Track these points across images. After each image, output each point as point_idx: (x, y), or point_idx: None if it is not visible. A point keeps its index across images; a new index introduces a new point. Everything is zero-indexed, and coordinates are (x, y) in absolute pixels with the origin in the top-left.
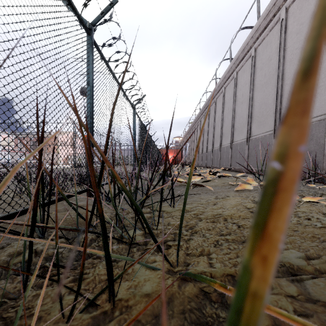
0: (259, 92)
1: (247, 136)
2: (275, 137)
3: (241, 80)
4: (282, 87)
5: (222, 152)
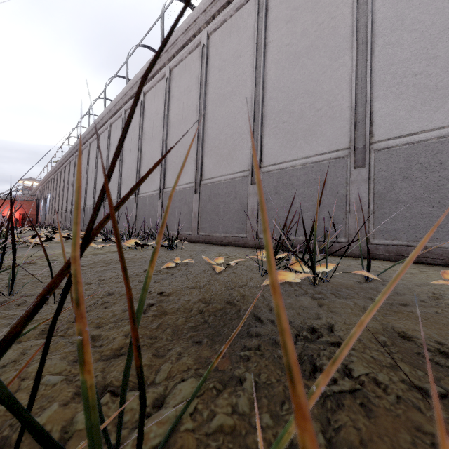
0: (127, 156)
1: (118, 197)
2: (136, 202)
3: (115, 135)
4: (141, 159)
5: None
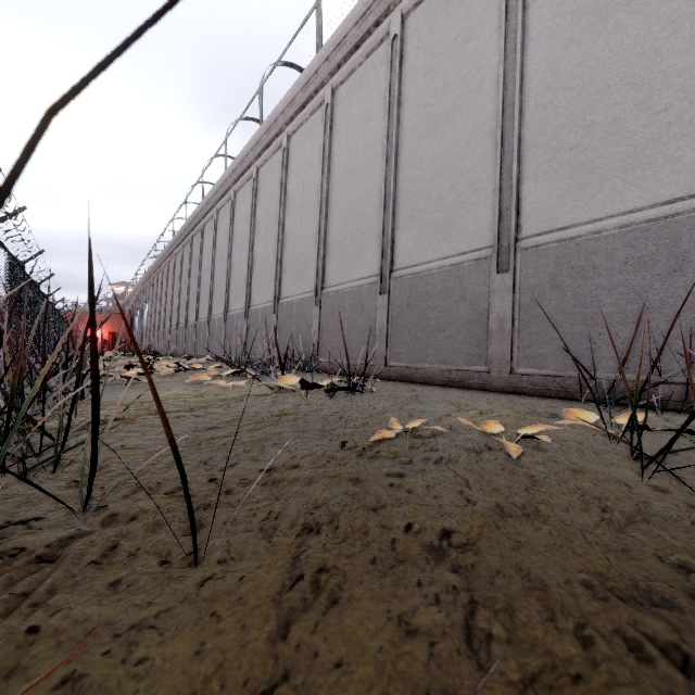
0: (261, 240)
1: (247, 304)
2: (276, 312)
3: (241, 209)
4: (284, 243)
5: (213, 327)
